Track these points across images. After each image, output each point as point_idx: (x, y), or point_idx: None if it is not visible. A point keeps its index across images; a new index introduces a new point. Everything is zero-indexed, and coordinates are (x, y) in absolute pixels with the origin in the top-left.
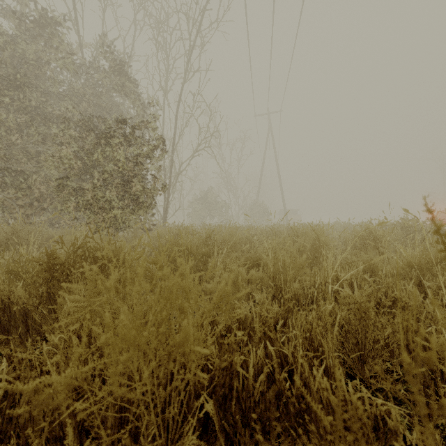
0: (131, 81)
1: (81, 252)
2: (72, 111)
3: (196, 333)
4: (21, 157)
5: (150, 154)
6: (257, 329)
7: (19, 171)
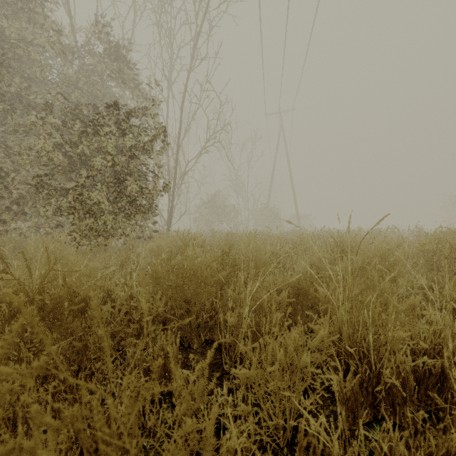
0: (130, 68)
1: None
2: (57, 96)
3: None
4: None
5: (149, 147)
6: None
7: None
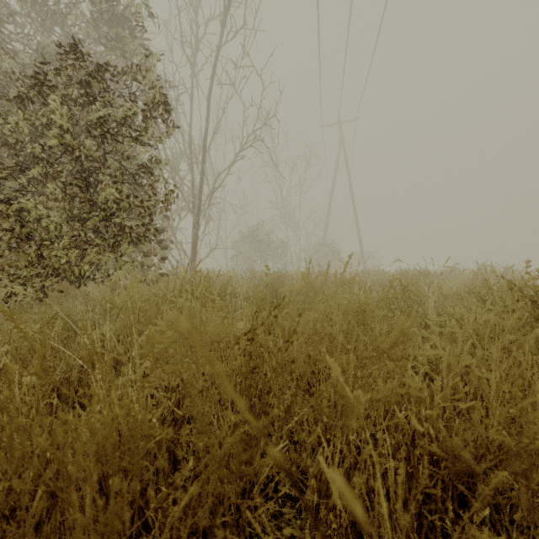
0: (132, 35)
1: None
2: None
3: None
4: None
5: (143, 131)
6: None
7: None
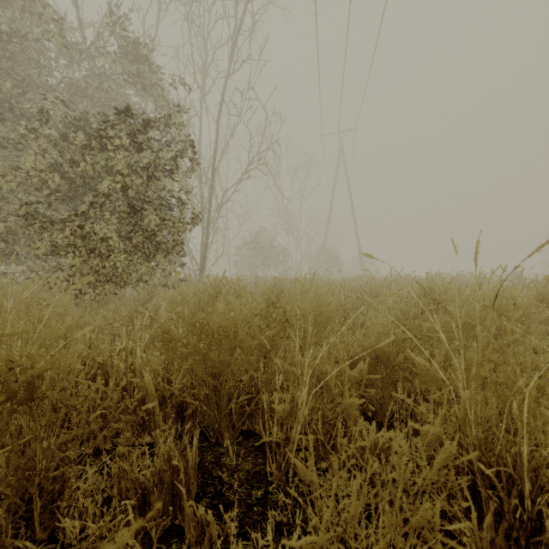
0: (152, 71)
1: None
2: (55, 102)
3: None
4: None
5: (174, 167)
6: None
7: None
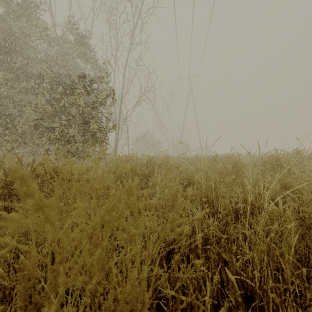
0: (90, 50)
1: (38, 171)
2: (46, 70)
3: (147, 268)
4: (8, 105)
5: (104, 102)
6: (200, 244)
7: (6, 115)
